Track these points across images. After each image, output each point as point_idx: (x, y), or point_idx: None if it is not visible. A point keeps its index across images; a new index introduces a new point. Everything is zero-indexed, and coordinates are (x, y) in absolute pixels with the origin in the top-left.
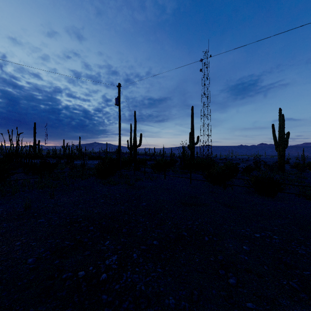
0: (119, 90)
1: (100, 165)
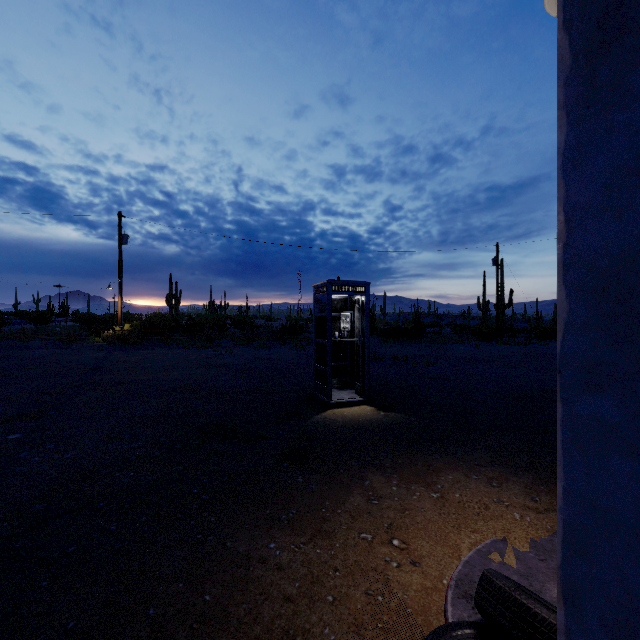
0: (497, 250)
1: (486, 329)
